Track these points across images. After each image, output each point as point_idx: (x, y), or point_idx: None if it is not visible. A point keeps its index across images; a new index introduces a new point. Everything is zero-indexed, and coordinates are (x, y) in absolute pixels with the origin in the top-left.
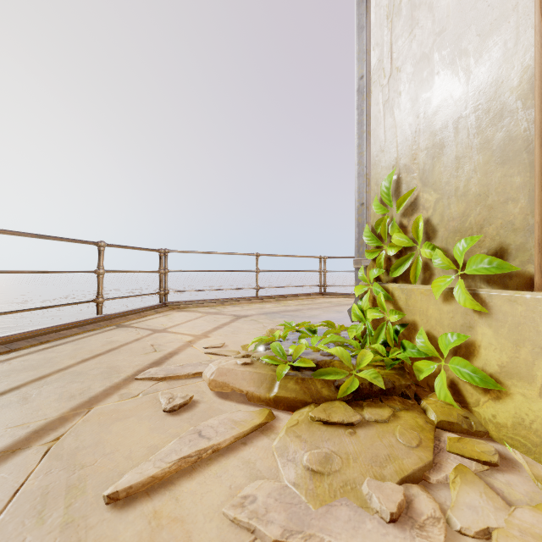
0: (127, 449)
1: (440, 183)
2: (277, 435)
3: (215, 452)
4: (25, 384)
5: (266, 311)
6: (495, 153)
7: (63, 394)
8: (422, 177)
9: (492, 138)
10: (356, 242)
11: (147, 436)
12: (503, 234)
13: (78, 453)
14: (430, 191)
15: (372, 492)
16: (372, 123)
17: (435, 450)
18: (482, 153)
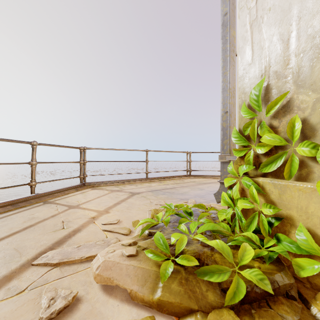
0: None
1: None
2: None
3: None
4: None
5: (152, 189)
6: None
7: None
8: (296, 80)
9: None
10: (221, 142)
11: None
12: None
13: None
14: (308, 92)
15: None
16: (239, 42)
17: None
18: None
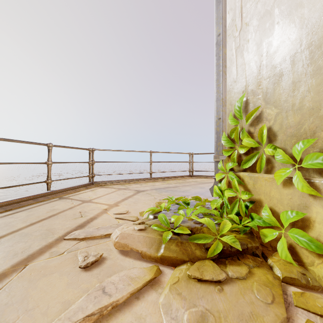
0: (45, 304)
1: (280, 101)
2: (163, 289)
3: (114, 307)
4: None
5: (156, 187)
6: None
7: (9, 252)
8: (265, 98)
9: None
10: (215, 144)
11: (64, 291)
12: None
13: (5, 309)
14: (272, 107)
15: None
16: (227, 63)
17: (285, 305)
18: (315, 78)
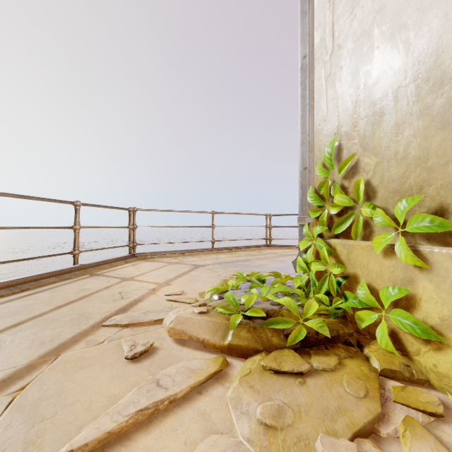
0: (88, 399)
1: (380, 148)
2: (231, 384)
3: (172, 402)
4: (1, 330)
5: (220, 261)
6: (435, 119)
7: (34, 341)
8: (362, 143)
9: (432, 104)
10: (299, 202)
11: (108, 385)
12: (443, 194)
13: (40, 404)
14: (370, 156)
15: (326, 451)
16: (315, 95)
17: (381, 400)
18: (422, 119)
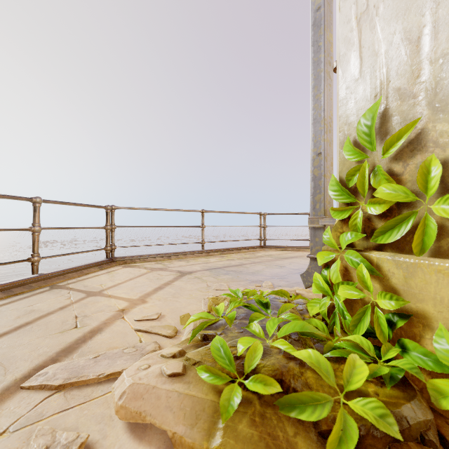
0: None
1: None
2: None
3: None
4: None
5: (210, 266)
6: None
7: None
8: (432, 100)
9: None
10: (311, 198)
11: None
12: None
13: None
14: None
15: None
16: (340, 47)
17: None
18: None
